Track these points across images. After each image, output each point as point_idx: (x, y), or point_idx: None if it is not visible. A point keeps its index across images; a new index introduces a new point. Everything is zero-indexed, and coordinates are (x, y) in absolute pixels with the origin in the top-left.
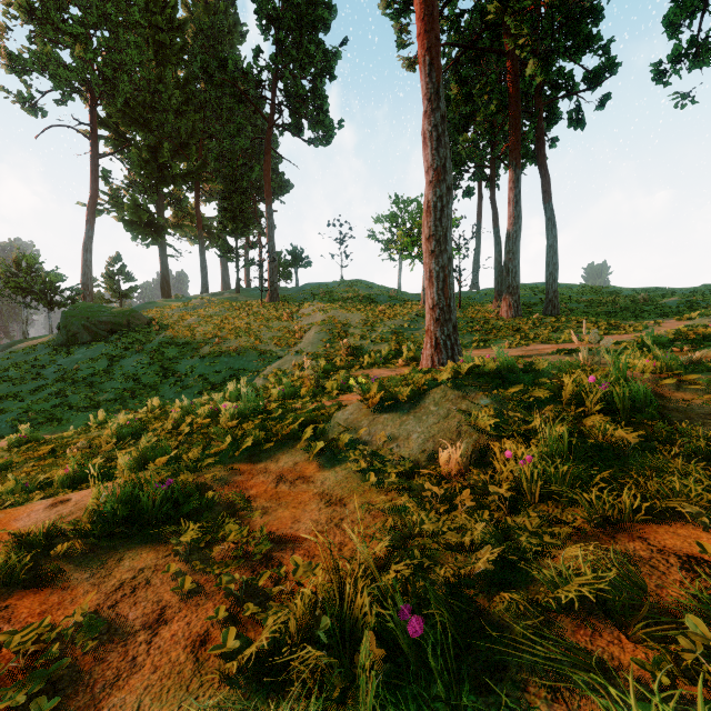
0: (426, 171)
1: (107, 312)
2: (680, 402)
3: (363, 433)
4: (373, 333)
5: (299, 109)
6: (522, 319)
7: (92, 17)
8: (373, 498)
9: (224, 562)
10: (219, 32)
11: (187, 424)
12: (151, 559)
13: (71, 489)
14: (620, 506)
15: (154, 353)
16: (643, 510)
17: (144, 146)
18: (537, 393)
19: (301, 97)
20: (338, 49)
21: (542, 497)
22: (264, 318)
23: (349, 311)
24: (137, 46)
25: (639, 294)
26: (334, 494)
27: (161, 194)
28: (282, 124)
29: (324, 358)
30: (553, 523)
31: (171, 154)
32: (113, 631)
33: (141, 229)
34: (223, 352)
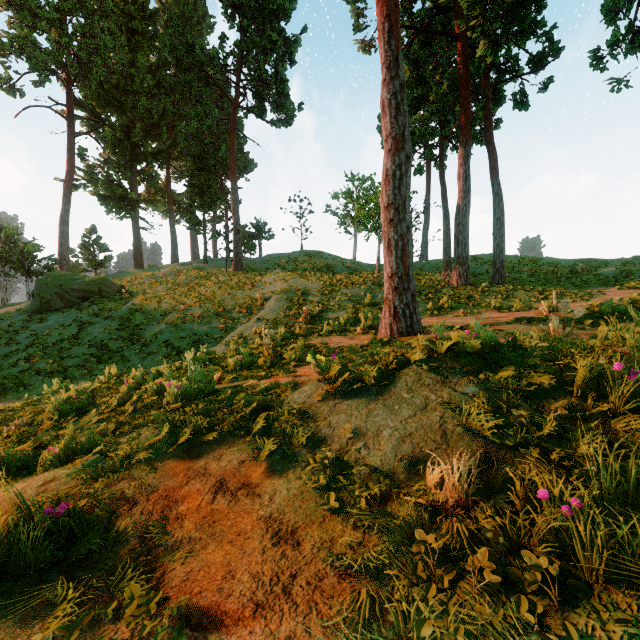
0: (384, 140)
1: (79, 280)
2: None
3: (323, 424)
4: (331, 301)
5: (262, 92)
6: (472, 287)
7: (68, 3)
8: (337, 532)
9: None
10: (188, 22)
11: (135, 399)
12: None
13: None
14: None
15: (122, 320)
16: None
17: (118, 125)
18: (536, 380)
19: (264, 81)
20: (298, 37)
21: (607, 571)
22: (228, 286)
23: (308, 280)
24: (110, 32)
25: (576, 265)
26: (285, 521)
27: (134, 171)
28: (247, 107)
29: (284, 325)
30: None
31: (143, 134)
32: None
33: (115, 203)
34: (188, 319)
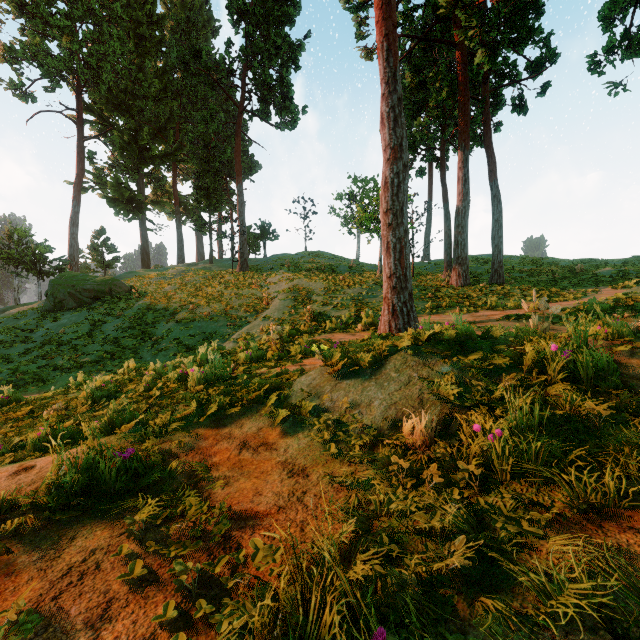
0: (383, 150)
1: (91, 281)
2: (637, 369)
3: (326, 399)
4: (334, 300)
5: (267, 96)
6: (470, 287)
7: (78, 11)
8: (336, 468)
9: (180, 543)
10: (194, 27)
11: (158, 387)
12: (105, 538)
13: (42, 452)
14: (603, 489)
15: (134, 318)
16: (631, 495)
17: (126, 129)
18: (497, 361)
19: (269, 85)
20: (302, 42)
21: (514, 473)
22: (235, 286)
23: (312, 280)
24: (119, 38)
25: (575, 265)
26: (297, 464)
27: (141, 174)
28: (252, 110)
29: (290, 323)
30: (530, 506)
31: (151, 137)
32: (51, 631)
33: (123, 205)
34: (197, 318)
